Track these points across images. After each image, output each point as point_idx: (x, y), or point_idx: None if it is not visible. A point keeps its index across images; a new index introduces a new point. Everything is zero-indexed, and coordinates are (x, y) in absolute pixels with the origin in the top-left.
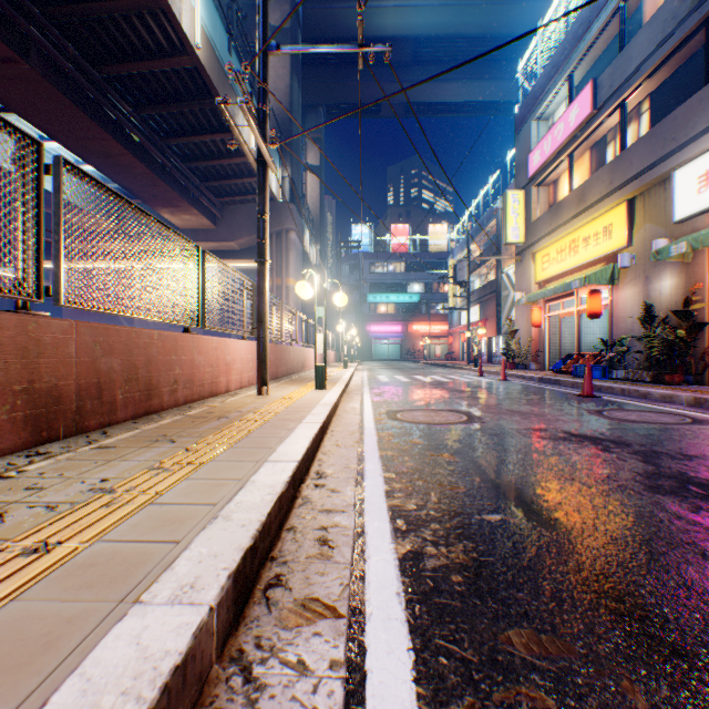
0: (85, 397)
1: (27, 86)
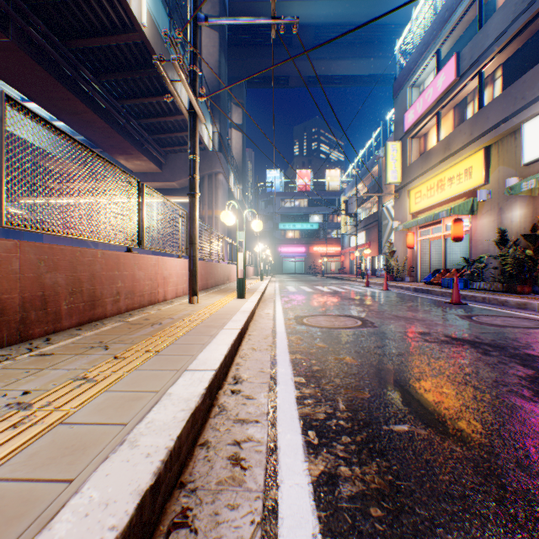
0: (29, 308)
1: (7, 56)
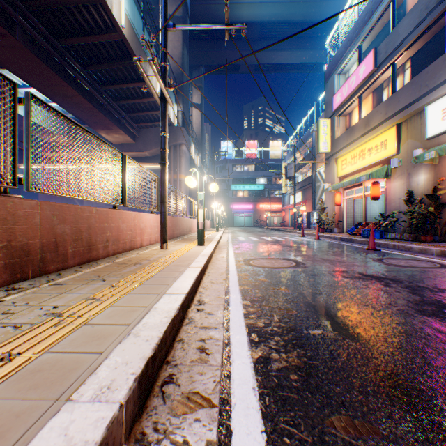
0: (46, 251)
1: (14, 52)
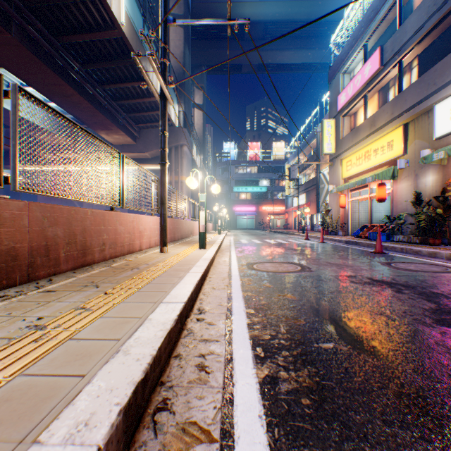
0: (36, 255)
1: (10, 49)
